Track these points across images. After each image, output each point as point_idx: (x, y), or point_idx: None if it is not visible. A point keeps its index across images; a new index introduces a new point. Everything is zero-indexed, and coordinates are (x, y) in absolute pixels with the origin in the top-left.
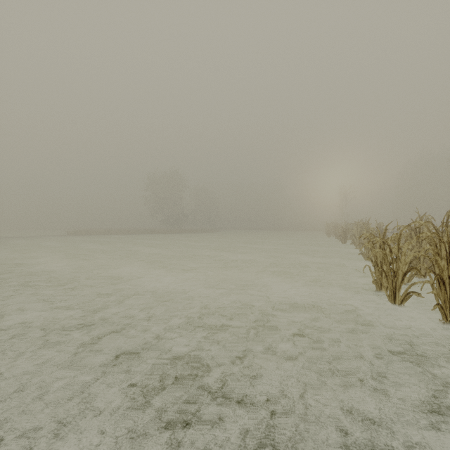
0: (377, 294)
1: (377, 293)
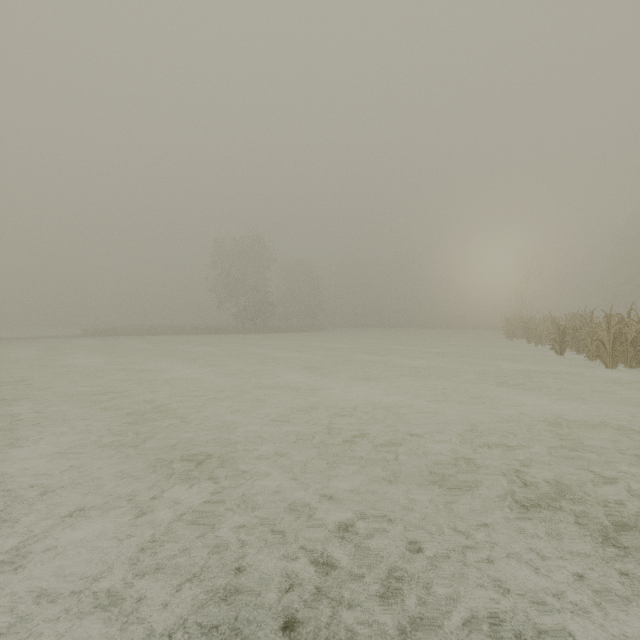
0: None
1: None
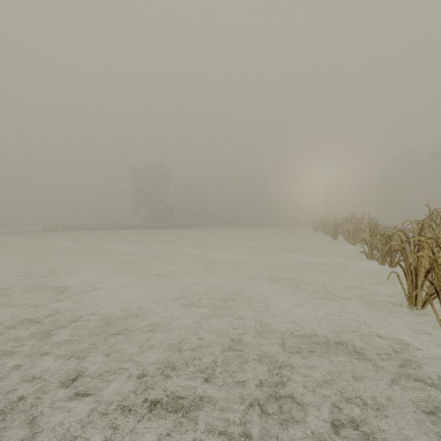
0: (409, 311)
1: (409, 309)
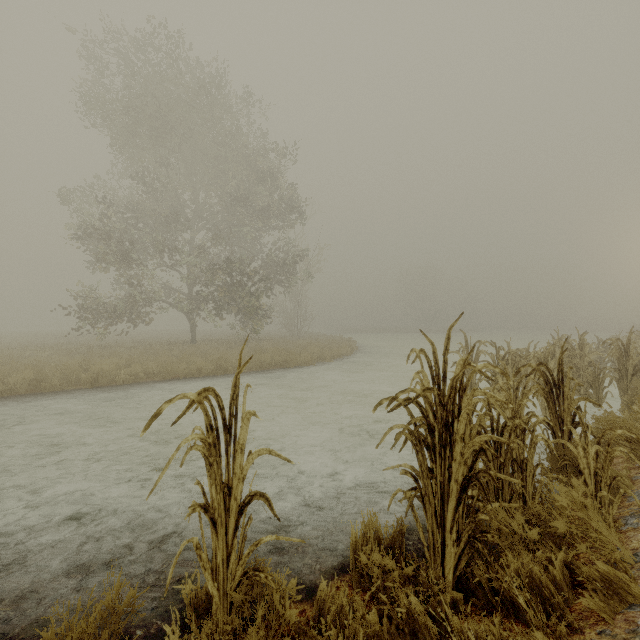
0: None
1: None
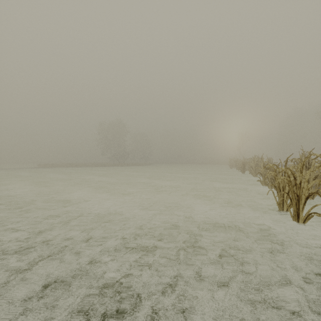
0: (279, 214)
1: (279, 212)
